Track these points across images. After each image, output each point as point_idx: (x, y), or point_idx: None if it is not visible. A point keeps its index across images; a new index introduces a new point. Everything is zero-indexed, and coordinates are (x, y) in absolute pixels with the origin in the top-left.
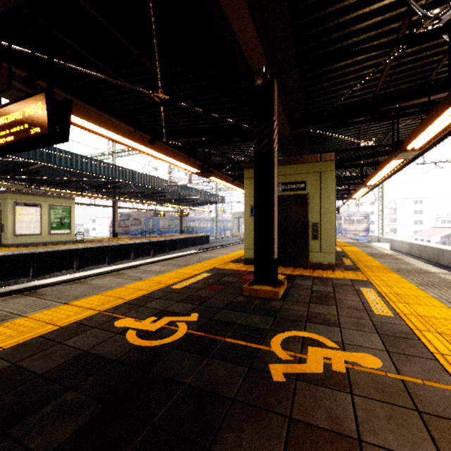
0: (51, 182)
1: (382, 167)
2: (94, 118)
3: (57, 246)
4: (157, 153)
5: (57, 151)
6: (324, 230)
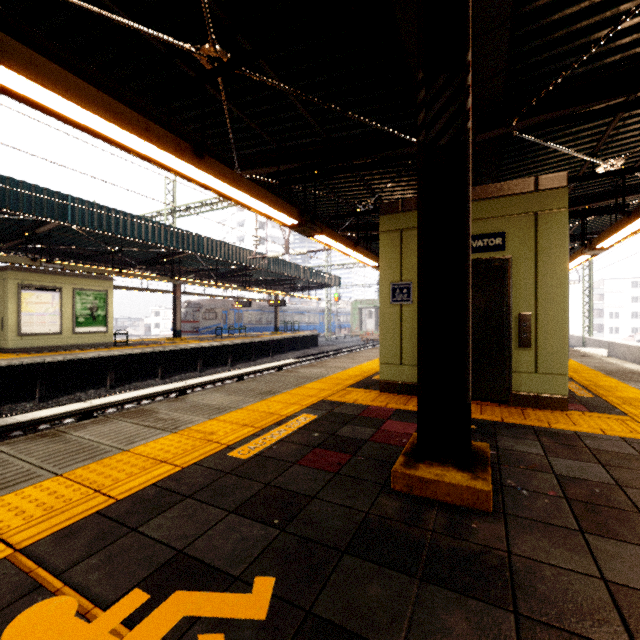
0: (79, 255)
1: None
2: (51, 76)
3: (82, 352)
4: (211, 177)
5: (77, 202)
6: (545, 330)
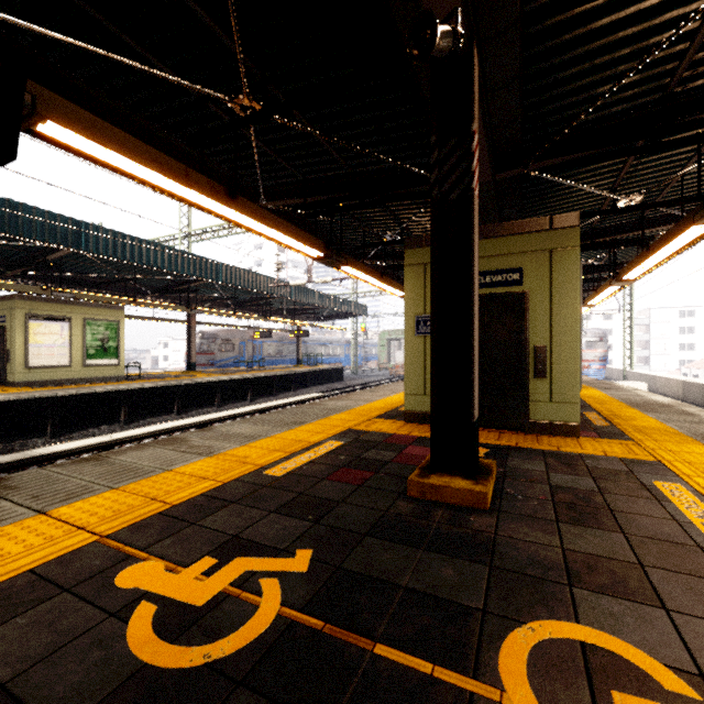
0: (89, 283)
1: (665, 241)
2: (109, 136)
3: (94, 386)
4: (243, 216)
5: (91, 228)
6: (558, 361)
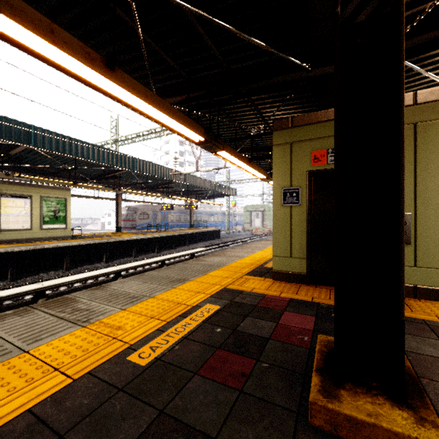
0: (46, 172)
1: None
2: None
3: (45, 243)
4: (124, 90)
5: (38, 130)
6: (423, 228)
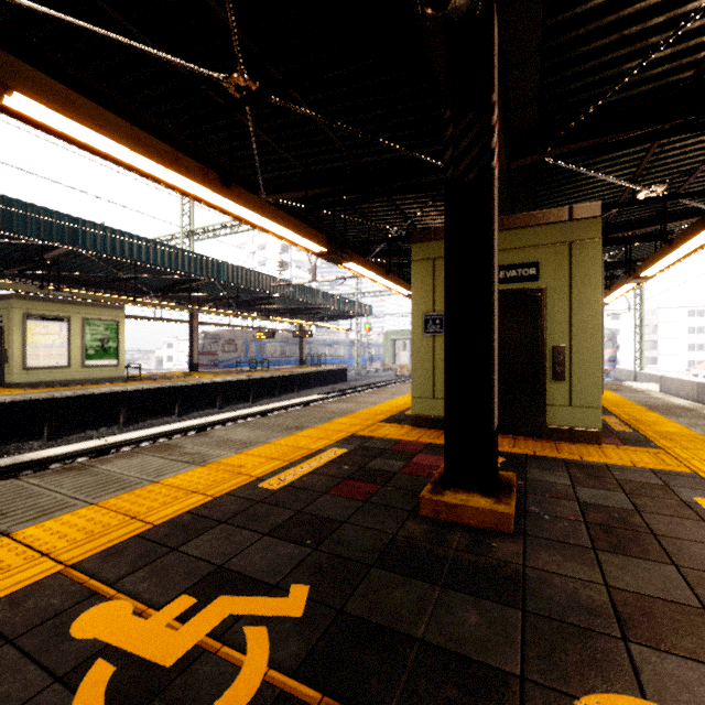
0: (88, 282)
1: (691, 234)
2: (86, 112)
3: (93, 387)
4: (239, 206)
5: (88, 226)
6: (579, 362)
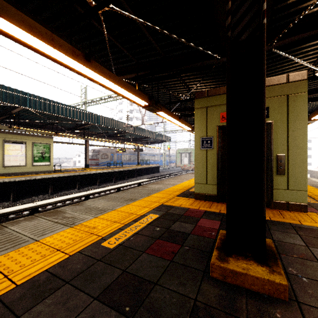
0: (36, 125)
1: None
2: None
3: (36, 176)
4: (96, 73)
5: (32, 96)
6: (293, 164)
